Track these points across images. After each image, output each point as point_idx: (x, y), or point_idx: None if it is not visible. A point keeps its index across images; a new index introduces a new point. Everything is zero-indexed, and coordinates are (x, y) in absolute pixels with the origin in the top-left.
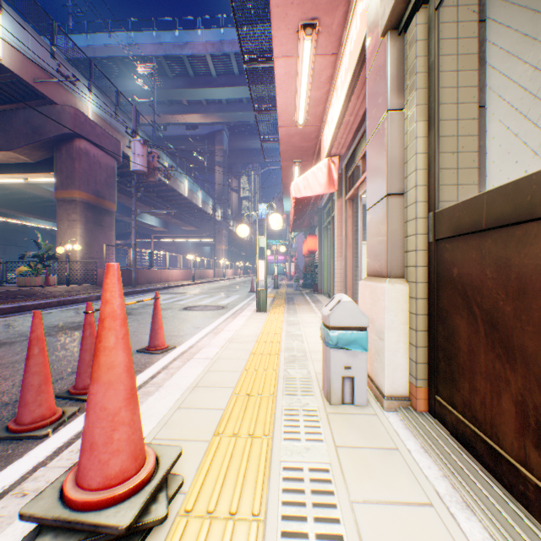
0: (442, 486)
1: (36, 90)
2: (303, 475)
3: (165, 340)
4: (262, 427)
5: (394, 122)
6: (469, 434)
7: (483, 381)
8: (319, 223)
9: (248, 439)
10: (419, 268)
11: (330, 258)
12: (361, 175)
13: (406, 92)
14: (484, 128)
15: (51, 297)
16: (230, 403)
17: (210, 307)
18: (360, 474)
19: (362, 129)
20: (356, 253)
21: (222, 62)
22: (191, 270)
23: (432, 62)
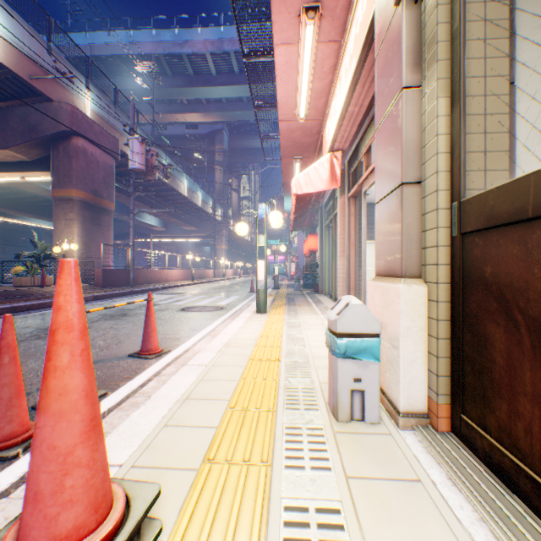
0: (481, 535)
1: (32, 86)
2: (308, 518)
3: (158, 343)
4: (260, 451)
5: (410, 102)
6: (509, 467)
7: (530, 404)
8: (320, 222)
9: (243, 468)
10: (441, 266)
11: (331, 257)
12: (365, 170)
13: (424, 66)
14: (513, 108)
15: (47, 297)
16: (224, 420)
17: (208, 308)
18: (378, 517)
19: (366, 122)
20: (359, 252)
21: (222, 60)
22: (191, 270)
23: (456, 27)
